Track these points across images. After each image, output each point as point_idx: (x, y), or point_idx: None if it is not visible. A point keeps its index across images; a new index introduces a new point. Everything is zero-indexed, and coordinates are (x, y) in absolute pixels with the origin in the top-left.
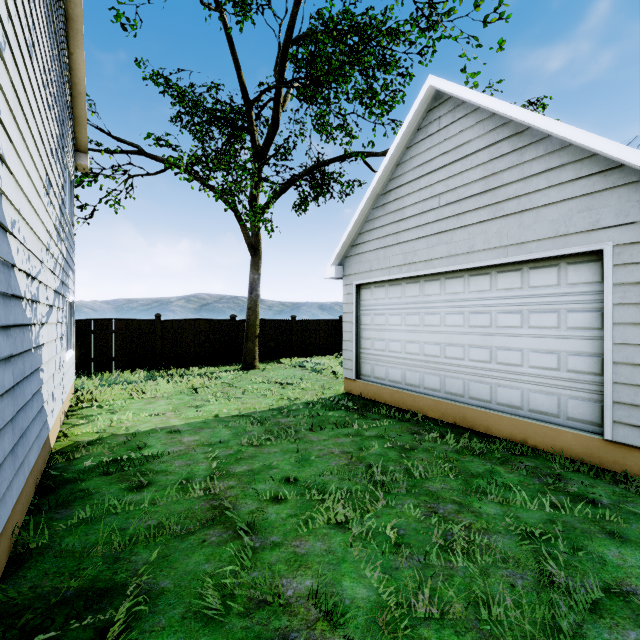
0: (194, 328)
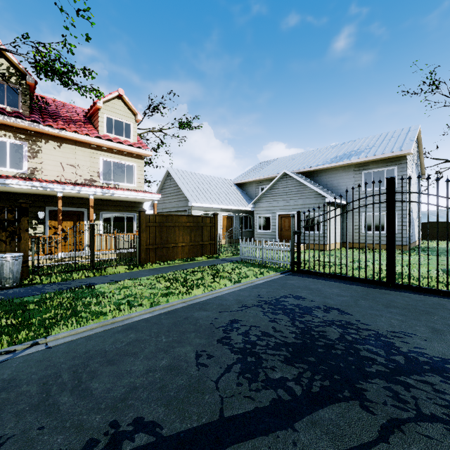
0: None
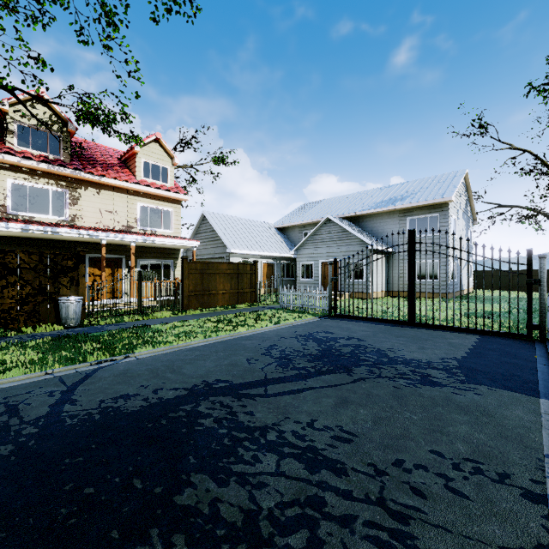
0: None
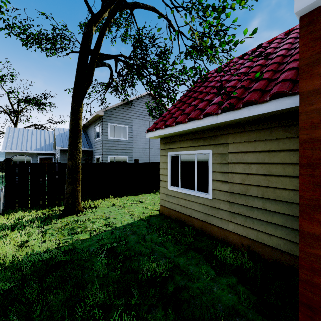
0: (2, 163)
